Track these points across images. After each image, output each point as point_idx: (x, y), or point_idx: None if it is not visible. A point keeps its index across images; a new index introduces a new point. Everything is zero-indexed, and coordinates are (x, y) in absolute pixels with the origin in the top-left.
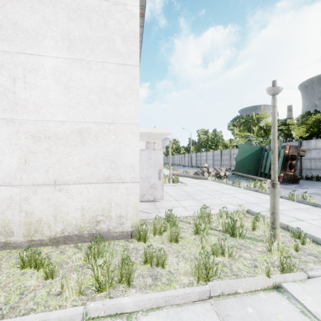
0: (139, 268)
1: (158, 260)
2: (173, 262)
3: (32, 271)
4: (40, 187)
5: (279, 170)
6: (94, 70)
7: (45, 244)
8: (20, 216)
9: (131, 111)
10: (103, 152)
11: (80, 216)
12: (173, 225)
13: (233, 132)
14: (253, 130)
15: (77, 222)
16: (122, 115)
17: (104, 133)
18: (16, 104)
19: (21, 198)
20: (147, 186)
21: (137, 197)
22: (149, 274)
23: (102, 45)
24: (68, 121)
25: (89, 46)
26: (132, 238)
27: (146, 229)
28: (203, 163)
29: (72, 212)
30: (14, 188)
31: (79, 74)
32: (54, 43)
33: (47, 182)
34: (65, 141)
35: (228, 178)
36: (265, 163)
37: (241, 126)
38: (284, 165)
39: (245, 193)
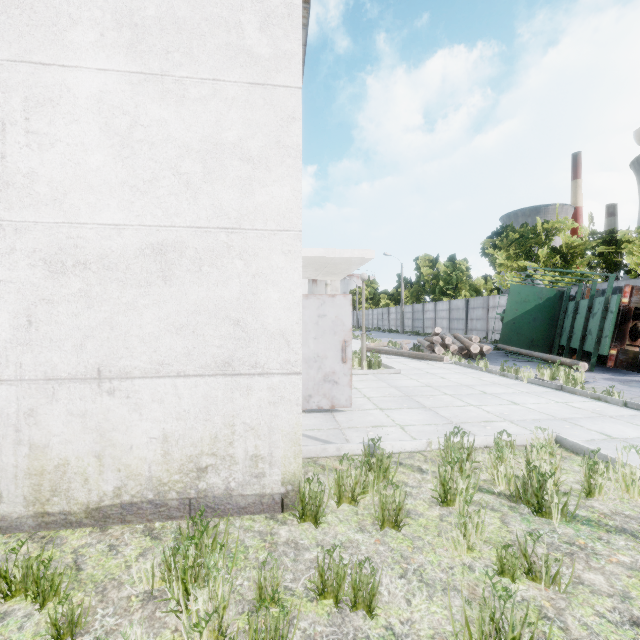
0: (305, 612)
1: (355, 591)
2: (396, 595)
3: (28, 607)
4: (65, 384)
5: (607, 341)
6: (193, 101)
7: (76, 523)
8: (17, 454)
9: (281, 199)
10: (215, 299)
11: (159, 456)
12: (383, 478)
13: (493, 260)
14: (537, 256)
15: (153, 470)
16: (261, 209)
17: (216, 253)
18: (7, 184)
19: (19, 411)
20: (316, 378)
21: (297, 411)
22: (332, 637)
23: (212, 40)
24: (132, 224)
25: (181, 43)
26: (284, 511)
27: (320, 492)
28: (429, 325)
29: (141, 446)
30: (4, 388)
31: (158, 111)
32: (98, 36)
33: (82, 373)
34: (123, 274)
35: (488, 358)
36: (571, 325)
37: (511, 247)
38: (619, 330)
39: (534, 393)
